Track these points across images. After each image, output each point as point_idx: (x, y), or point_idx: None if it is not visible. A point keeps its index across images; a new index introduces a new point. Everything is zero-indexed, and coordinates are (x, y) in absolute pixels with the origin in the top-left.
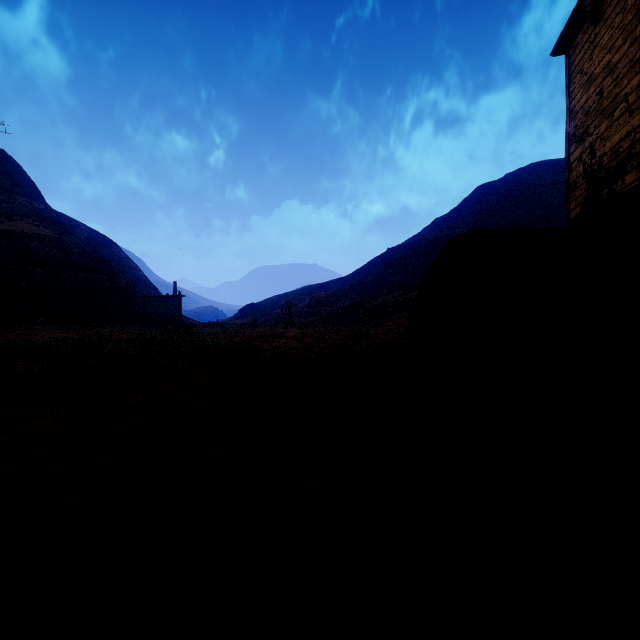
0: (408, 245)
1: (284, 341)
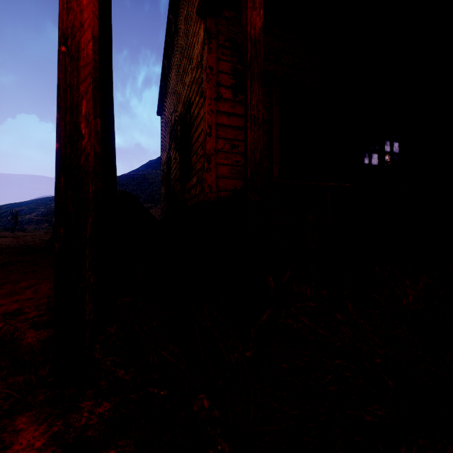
0: (127, 176)
1: (3, 239)
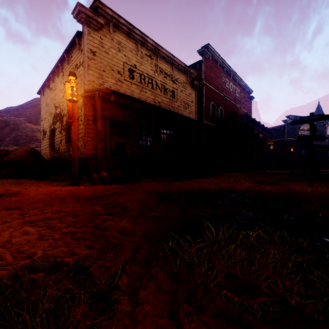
0: None
1: None
